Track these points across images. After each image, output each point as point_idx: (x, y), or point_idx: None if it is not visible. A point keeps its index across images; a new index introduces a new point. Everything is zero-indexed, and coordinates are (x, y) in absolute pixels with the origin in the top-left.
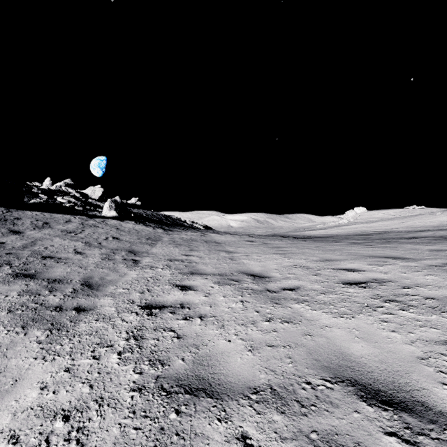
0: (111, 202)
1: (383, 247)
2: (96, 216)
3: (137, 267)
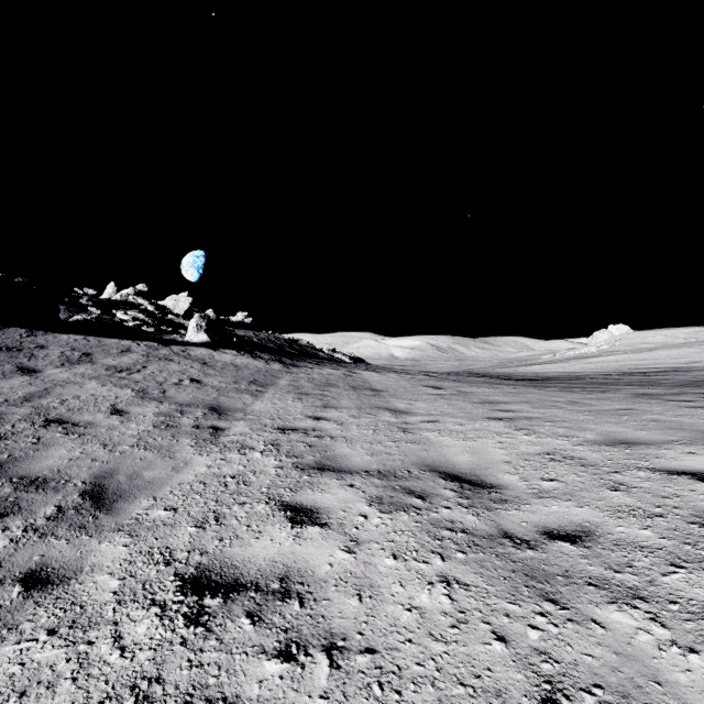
0: (200, 318)
1: None
2: (175, 341)
3: (215, 445)
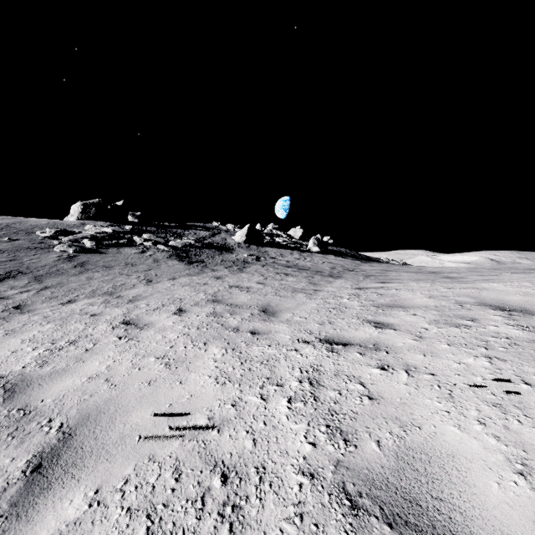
0: (314, 239)
1: None
2: (304, 251)
3: (353, 271)
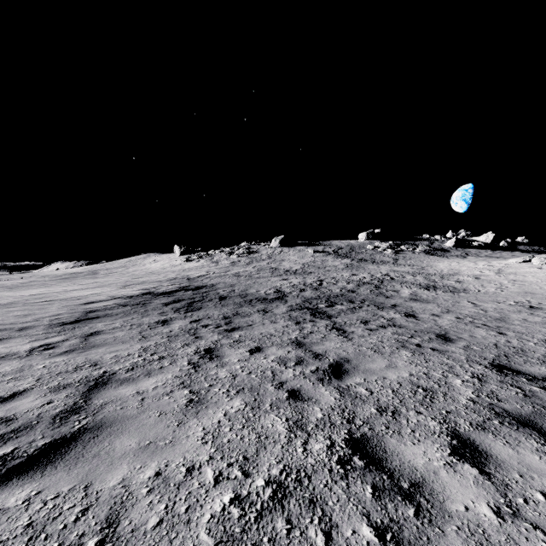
0: (504, 242)
1: None
2: (496, 250)
3: None
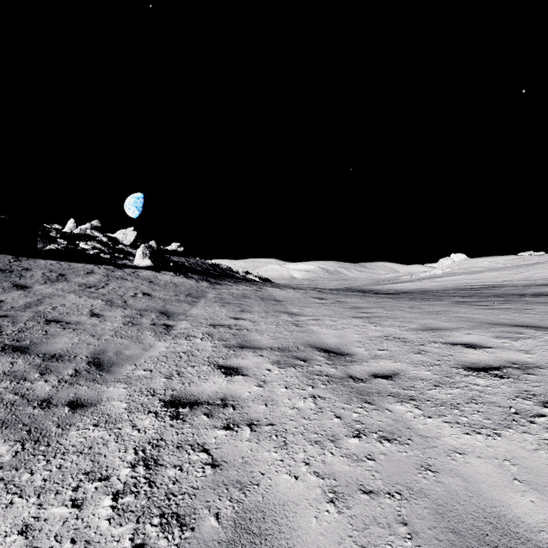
0: (145, 248)
1: (505, 309)
2: (126, 265)
3: (168, 335)
